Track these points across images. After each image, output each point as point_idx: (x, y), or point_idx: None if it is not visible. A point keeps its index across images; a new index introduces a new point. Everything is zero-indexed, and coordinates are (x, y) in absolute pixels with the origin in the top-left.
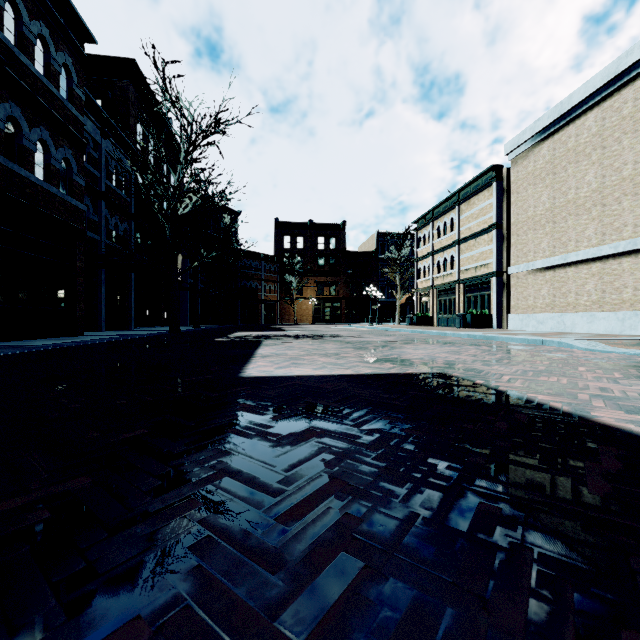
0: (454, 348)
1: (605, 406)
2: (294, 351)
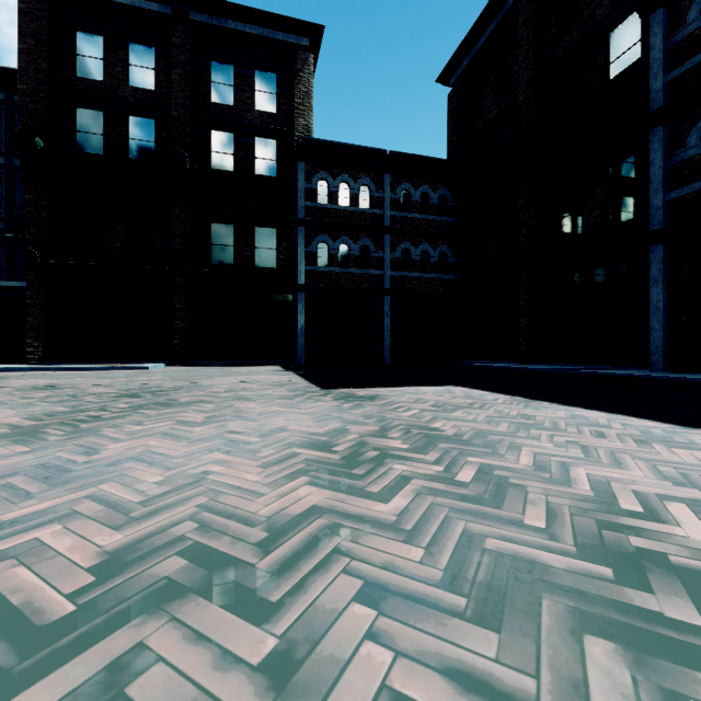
0: (125, 445)
1: (289, 382)
2: (541, 414)
